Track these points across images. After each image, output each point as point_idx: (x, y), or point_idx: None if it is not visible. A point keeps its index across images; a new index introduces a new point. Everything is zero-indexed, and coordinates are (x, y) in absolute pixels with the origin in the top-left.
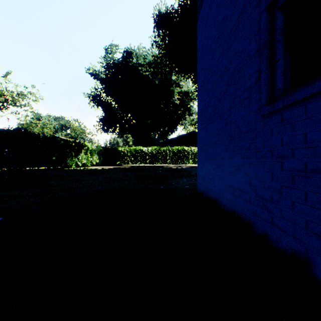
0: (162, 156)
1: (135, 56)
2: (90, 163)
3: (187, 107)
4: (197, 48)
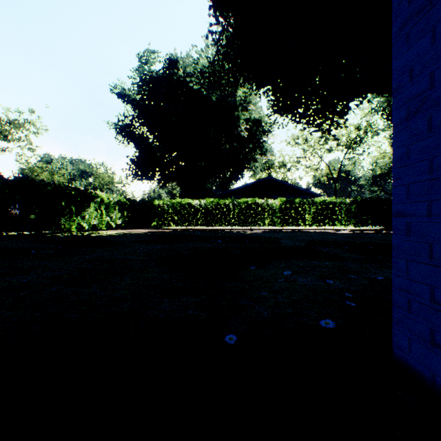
0: (223, 214)
1: (182, 65)
2: (105, 225)
3: (258, 142)
4: None
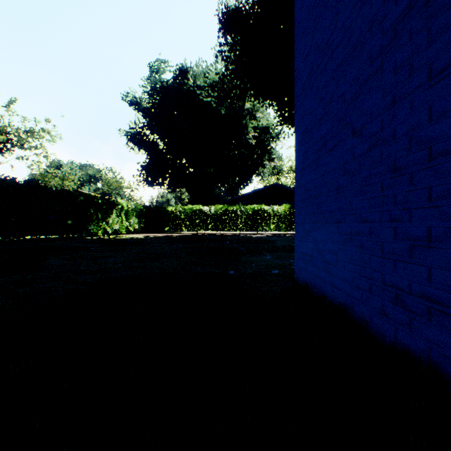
0: (231, 219)
1: (192, 75)
2: (125, 230)
3: (266, 148)
4: (295, 23)
